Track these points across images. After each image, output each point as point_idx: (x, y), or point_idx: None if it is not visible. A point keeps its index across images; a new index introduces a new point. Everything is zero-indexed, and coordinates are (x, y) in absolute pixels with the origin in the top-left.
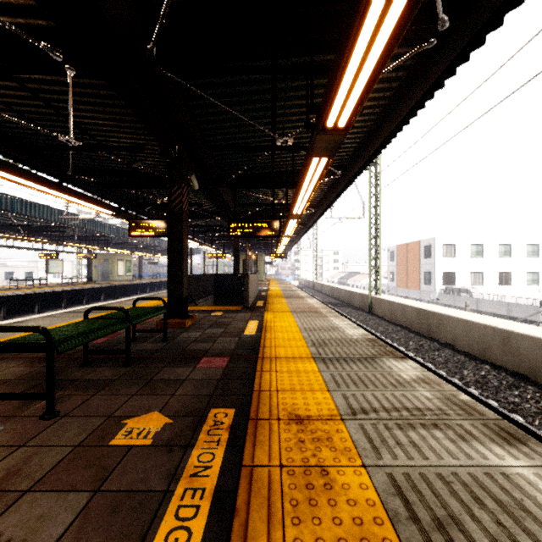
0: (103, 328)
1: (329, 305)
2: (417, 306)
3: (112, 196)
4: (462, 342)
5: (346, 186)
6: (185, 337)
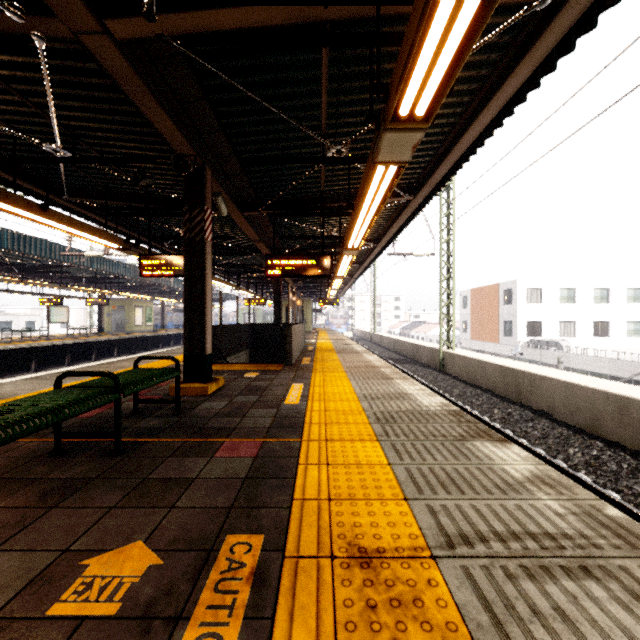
0: (75, 403)
1: (391, 361)
2: (502, 363)
3: (122, 227)
4: (563, 410)
5: (415, 214)
6: (205, 408)
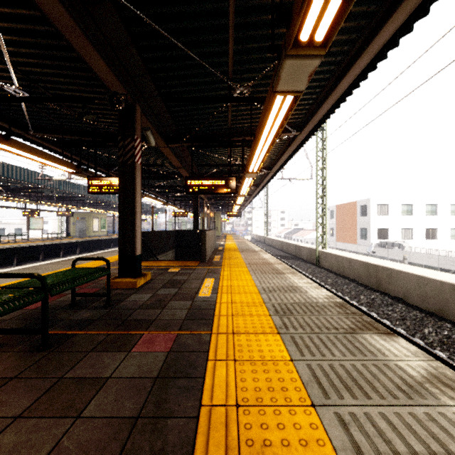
0: None
1: (279, 257)
2: (365, 260)
3: (78, 157)
4: (415, 297)
5: (300, 146)
6: (132, 300)
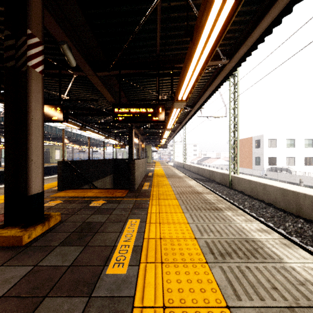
0: None
1: (197, 180)
2: (282, 186)
3: None
4: None
5: (225, 78)
6: None
